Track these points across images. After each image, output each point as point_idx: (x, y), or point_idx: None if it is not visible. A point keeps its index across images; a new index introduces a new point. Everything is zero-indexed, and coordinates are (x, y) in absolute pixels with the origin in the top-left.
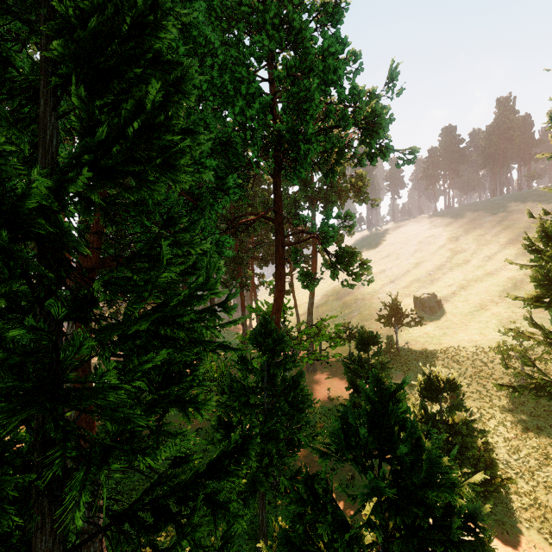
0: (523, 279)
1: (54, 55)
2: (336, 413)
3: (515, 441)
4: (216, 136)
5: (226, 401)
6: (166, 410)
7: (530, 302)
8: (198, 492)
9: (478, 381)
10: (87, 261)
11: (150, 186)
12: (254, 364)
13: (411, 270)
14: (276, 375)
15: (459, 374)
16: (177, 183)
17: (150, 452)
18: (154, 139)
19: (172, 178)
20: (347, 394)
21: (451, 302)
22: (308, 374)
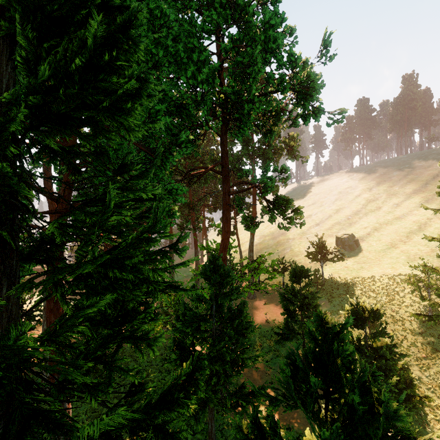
0: (427, 222)
1: (7, 3)
2: (273, 334)
3: (426, 360)
4: (171, 99)
5: (180, 327)
6: (120, 346)
7: None
8: (151, 422)
9: (391, 308)
10: (59, 207)
11: (104, 135)
12: (205, 294)
13: (333, 215)
14: (223, 304)
15: (382, 305)
16: (130, 131)
17: (103, 388)
18: (102, 82)
19: (126, 127)
20: (281, 318)
21: (366, 241)
22: (249, 301)
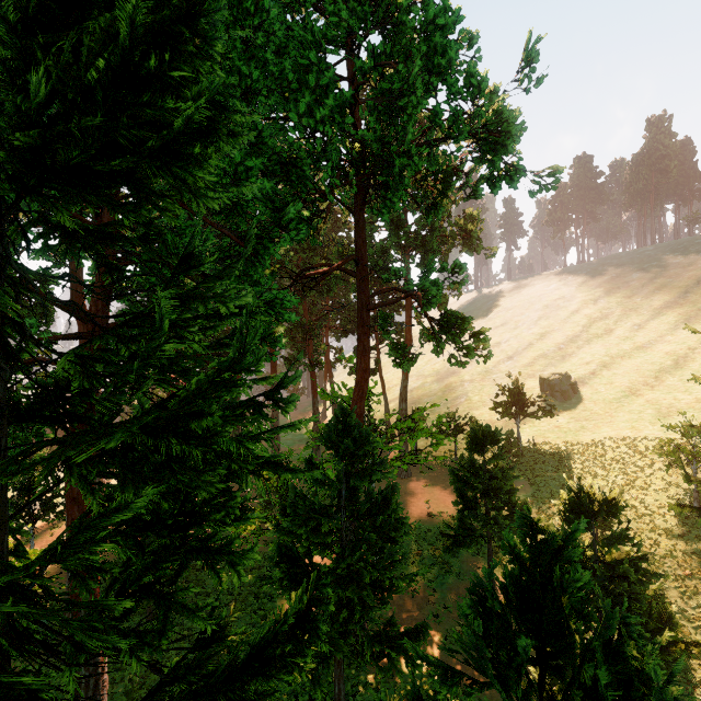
0: (688, 354)
1: None
2: (439, 535)
3: (690, 579)
4: (272, 151)
5: (288, 527)
6: (181, 567)
7: None
8: (235, 696)
9: (632, 493)
10: (88, 329)
11: (155, 203)
12: (329, 470)
13: (535, 343)
14: (358, 488)
15: (621, 491)
16: (199, 198)
17: (150, 643)
18: (145, 105)
19: (191, 190)
20: (453, 509)
21: (590, 385)
22: (400, 481)
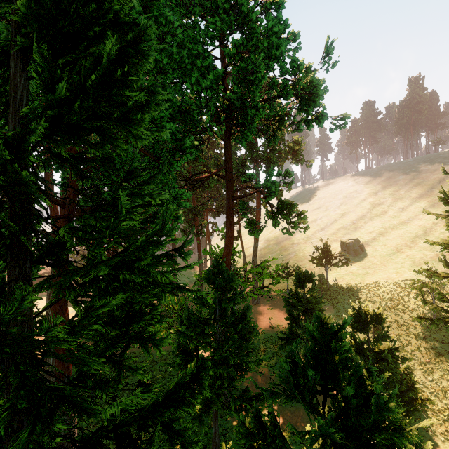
0: (432, 226)
1: (22, 19)
2: (277, 339)
3: (429, 364)
4: (175, 104)
5: (184, 331)
6: (127, 346)
7: (447, 247)
8: (157, 419)
9: (396, 313)
10: (64, 212)
11: (113, 143)
12: (208, 298)
13: (338, 219)
14: (227, 309)
15: (384, 309)
16: (137, 140)
17: (112, 386)
18: (113, 95)
19: (133, 136)
20: (285, 323)
21: (372, 246)
22: (253, 306)
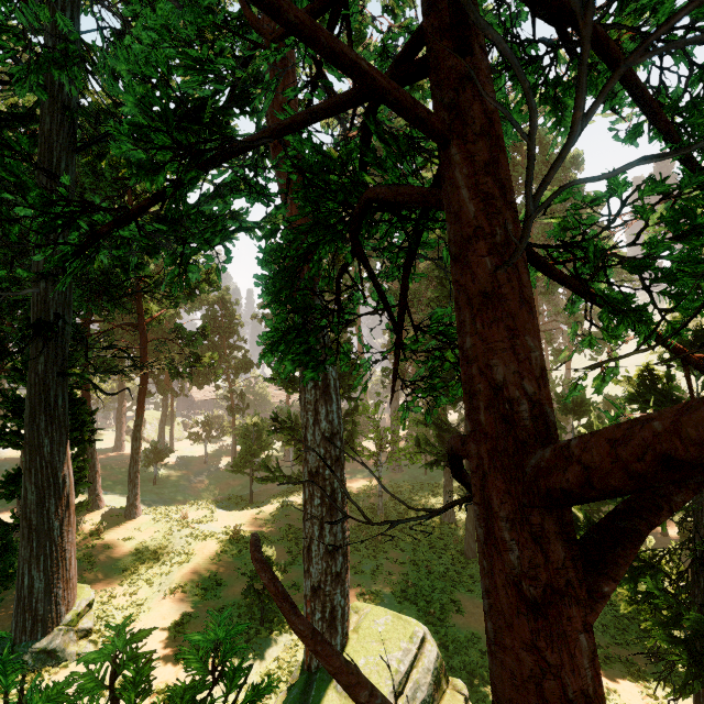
0: None
1: None
2: None
3: None
4: None
5: None
6: None
7: None
8: None
9: None
10: None
11: None
12: None
13: None
14: None
15: None
16: None
17: None
18: None
19: None
20: None
21: None
22: None
